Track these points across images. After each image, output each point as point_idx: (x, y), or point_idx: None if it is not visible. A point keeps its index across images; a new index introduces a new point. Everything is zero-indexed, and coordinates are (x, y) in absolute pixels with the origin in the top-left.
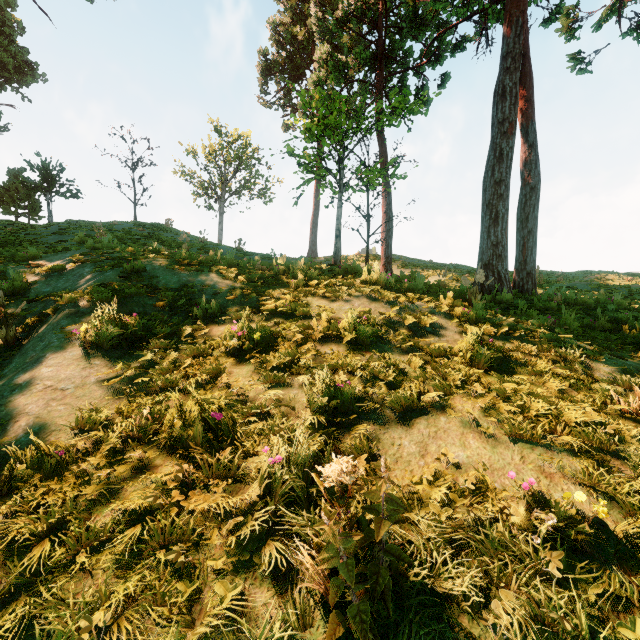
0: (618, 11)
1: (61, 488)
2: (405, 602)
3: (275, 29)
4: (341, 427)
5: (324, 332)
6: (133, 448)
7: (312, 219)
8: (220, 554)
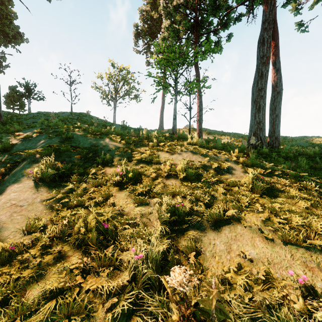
0: None
1: (10, 271)
2: None
3: (142, 13)
4: (178, 232)
5: (168, 172)
6: (56, 243)
7: (161, 110)
8: None
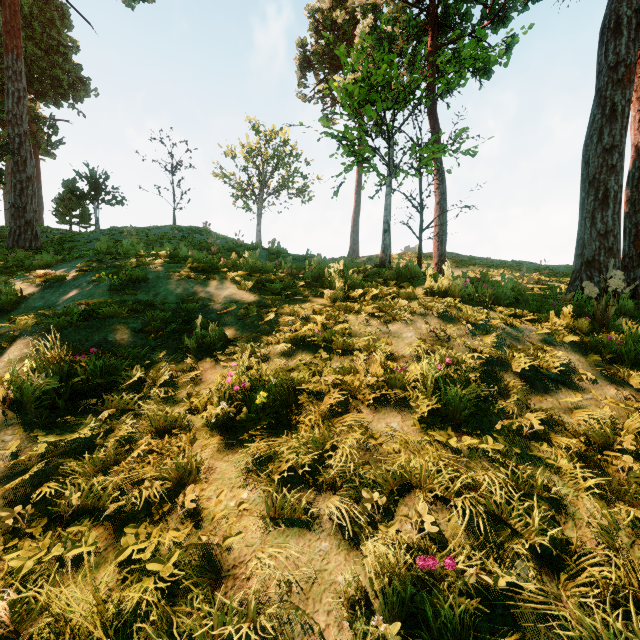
0: None
1: None
2: None
3: (314, 16)
4: None
5: (377, 385)
6: None
7: (353, 216)
8: None
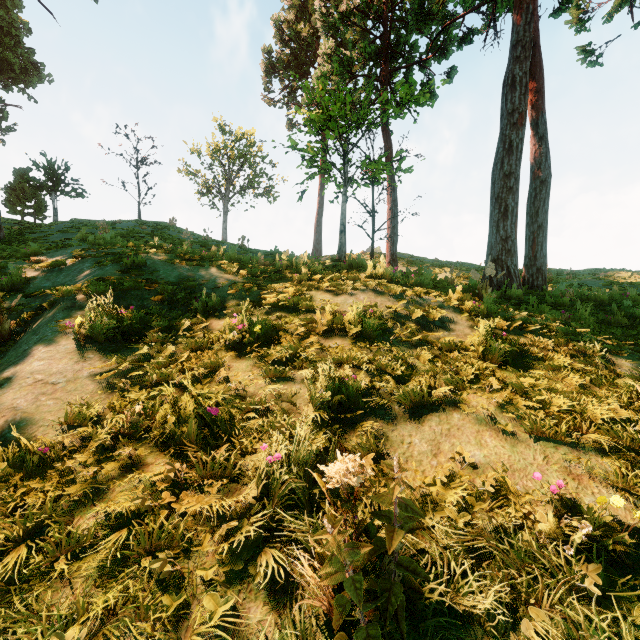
0: (630, 1)
1: (43, 487)
2: (420, 622)
3: (279, 26)
4: (346, 424)
5: (328, 325)
6: (124, 445)
7: (316, 217)
8: (212, 562)
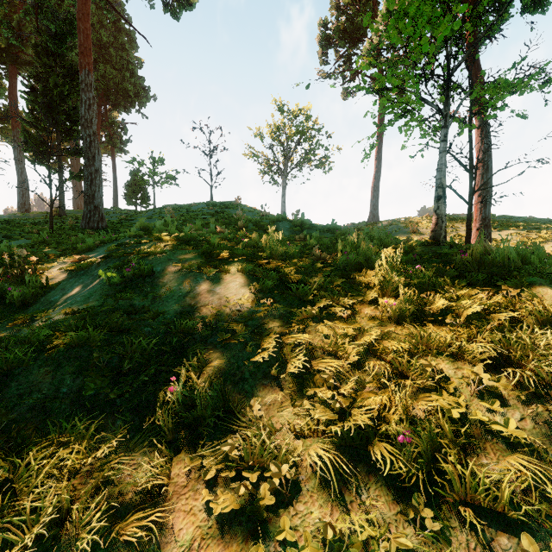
0: None
1: None
2: None
3: None
4: None
5: None
6: None
7: (373, 182)
8: None
